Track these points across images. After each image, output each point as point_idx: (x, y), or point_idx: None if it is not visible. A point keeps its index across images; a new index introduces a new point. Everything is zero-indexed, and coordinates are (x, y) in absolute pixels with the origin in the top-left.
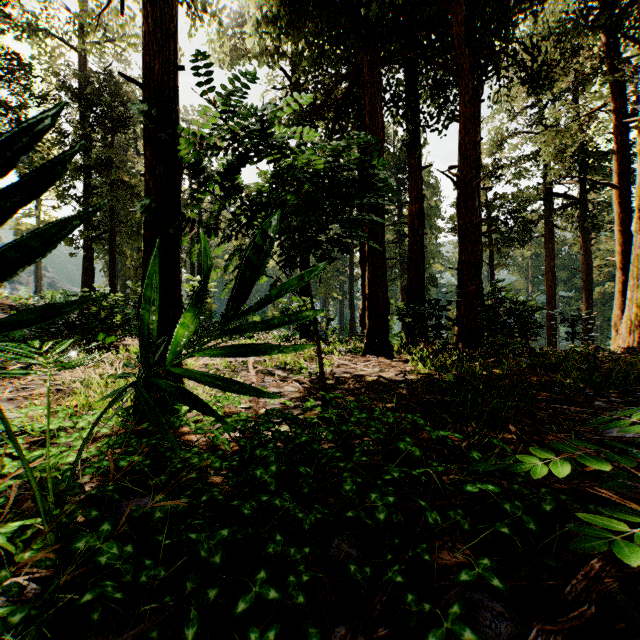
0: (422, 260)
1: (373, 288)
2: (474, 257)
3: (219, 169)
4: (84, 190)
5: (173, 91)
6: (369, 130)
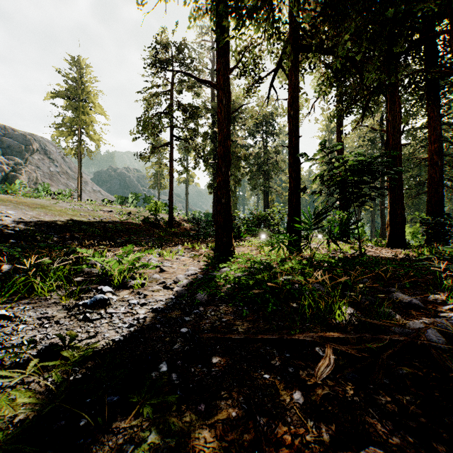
0: (440, 184)
1: (393, 208)
2: None
3: (279, 130)
4: (213, 159)
5: (298, 146)
6: (390, 112)
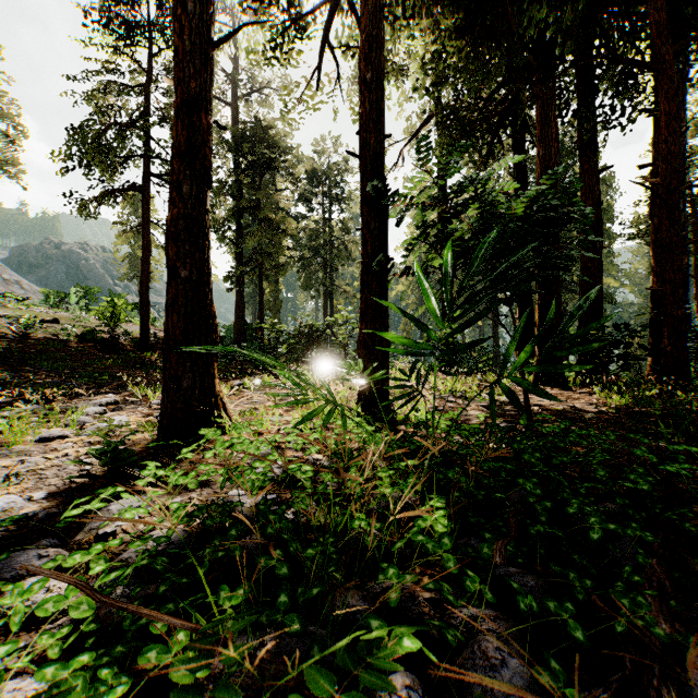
0: (600, 279)
1: (544, 314)
2: (681, 275)
3: (350, 195)
4: (237, 231)
5: (383, 157)
6: (539, 143)
